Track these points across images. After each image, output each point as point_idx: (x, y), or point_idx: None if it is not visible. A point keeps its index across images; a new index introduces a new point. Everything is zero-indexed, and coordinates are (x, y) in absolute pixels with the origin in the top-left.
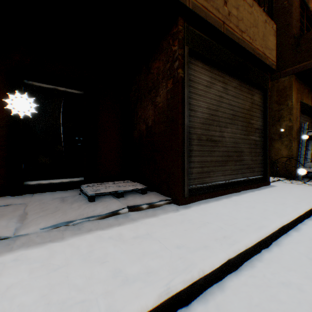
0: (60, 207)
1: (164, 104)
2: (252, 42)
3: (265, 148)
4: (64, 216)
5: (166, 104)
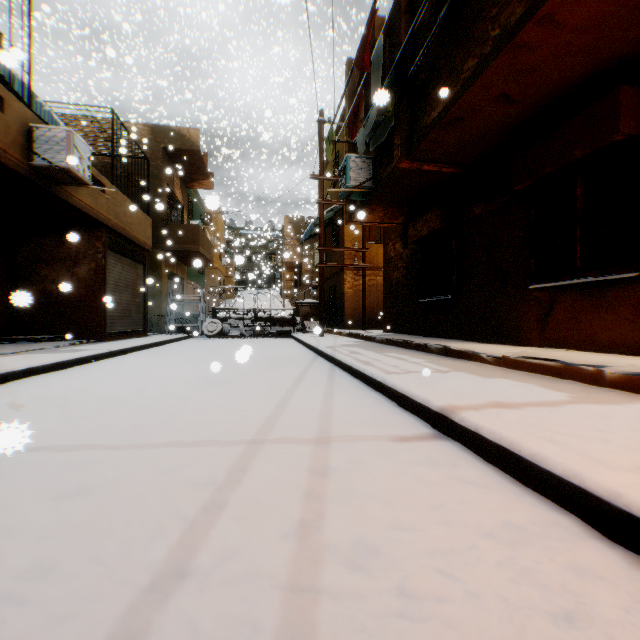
0: (27, 345)
1: (87, 276)
2: (139, 236)
3: (146, 308)
4: (49, 345)
5: (91, 277)
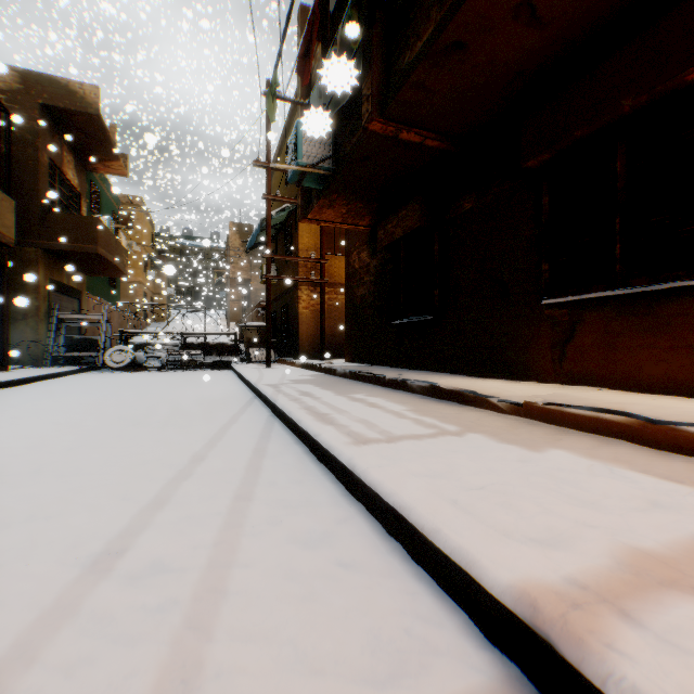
0: None
1: None
2: None
3: (5, 330)
4: None
5: None
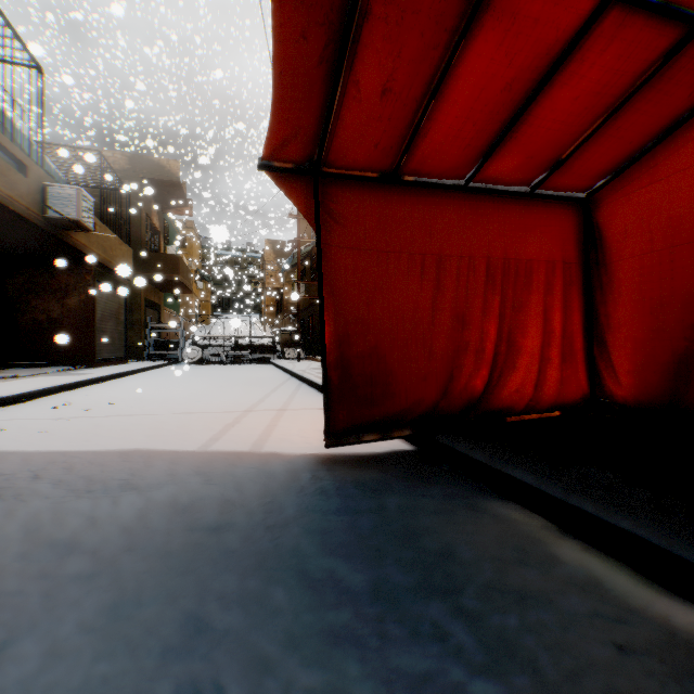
0: (29, 370)
1: (78, 307)
2: None
3: (127, 336)
4: (50, 369)
5: (81, 308)
